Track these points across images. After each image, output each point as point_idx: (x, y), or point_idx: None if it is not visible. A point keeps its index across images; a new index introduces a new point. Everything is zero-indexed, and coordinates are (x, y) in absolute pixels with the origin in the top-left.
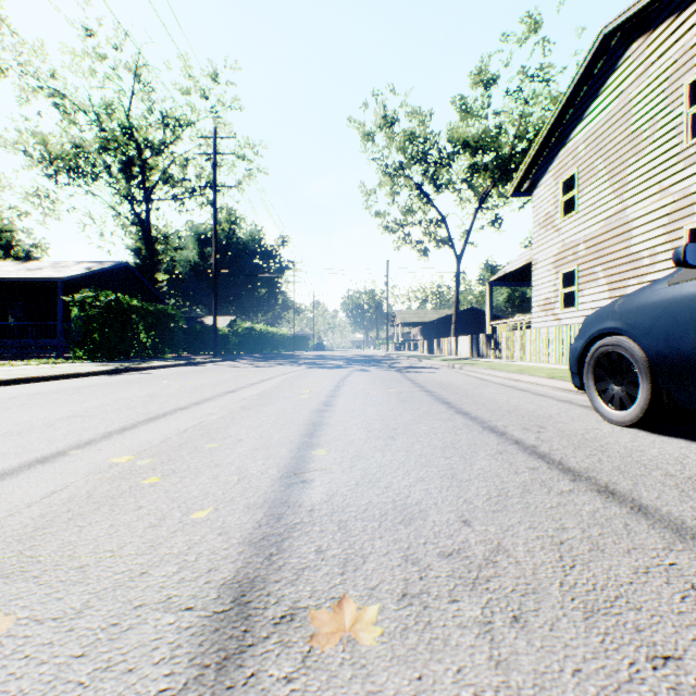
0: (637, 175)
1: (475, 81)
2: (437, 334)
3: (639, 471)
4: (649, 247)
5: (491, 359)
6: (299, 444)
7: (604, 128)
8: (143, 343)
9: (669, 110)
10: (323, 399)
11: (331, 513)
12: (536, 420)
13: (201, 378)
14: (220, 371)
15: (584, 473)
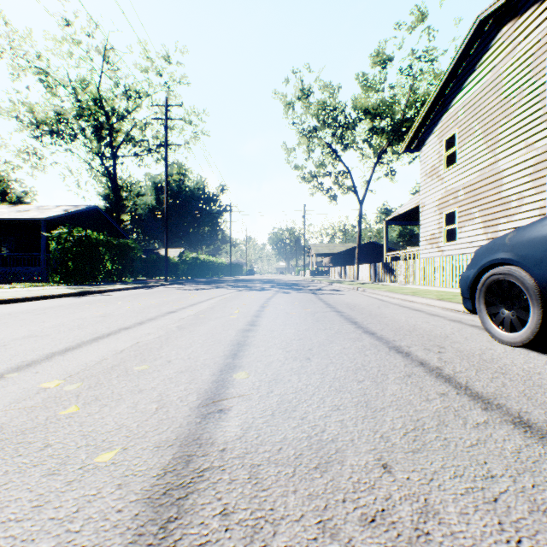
0: (507, 134)
1: (374, 61)
2: (344, 262)
3: (546, 397)
4: (517, 192)
5: (387, 283)
6: (222, 366)
7: (479, 96)
8: (108, 270)
9: (534, 80)
10: (249, 319)
11: (243, 455)
12: (435, 340)
13: (151, 300)
14: (168, 293)
15: (493, 400)
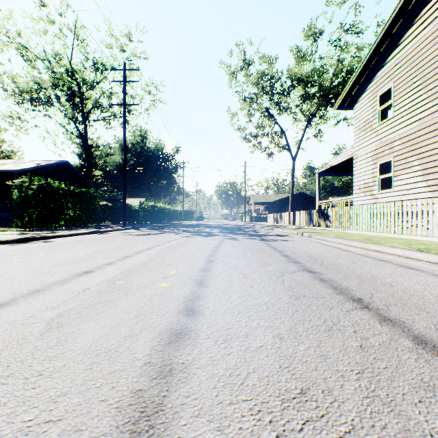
0: None
1: (307, 34)
2: (277, 210)
3: None
4: None
5: (323, 227)
6: None
7: (418, 49)
8: (69, 216)
9: None
10: (187, 292)
11: None
12: None
13: (85, 249)
14: (114, 239)
15: None
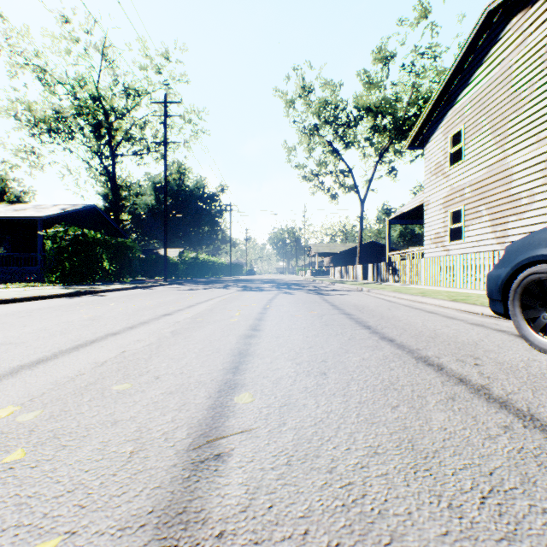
0: (517, 129)
1: (376, 57)
2: (344, 262)
3: None
4: (528, 189)
5: (390, 283)
6: (221, 384)
7: (487, 91)
8: (105, 269)
9: (546, 72)
10: (251, 323)
11: None
12: (464, 348)
13: (146, 301)
14: (165, 293)
15: None
